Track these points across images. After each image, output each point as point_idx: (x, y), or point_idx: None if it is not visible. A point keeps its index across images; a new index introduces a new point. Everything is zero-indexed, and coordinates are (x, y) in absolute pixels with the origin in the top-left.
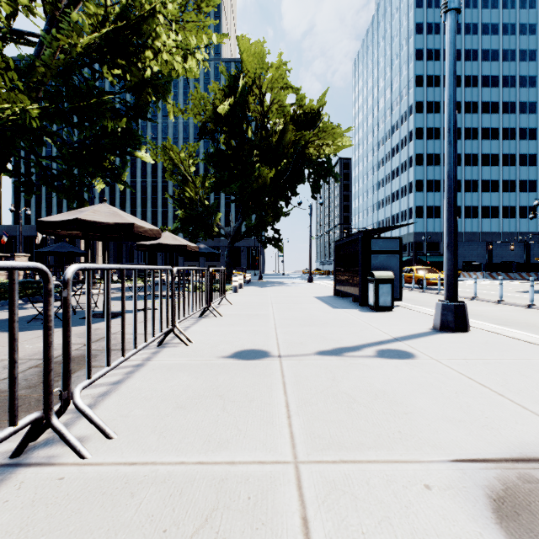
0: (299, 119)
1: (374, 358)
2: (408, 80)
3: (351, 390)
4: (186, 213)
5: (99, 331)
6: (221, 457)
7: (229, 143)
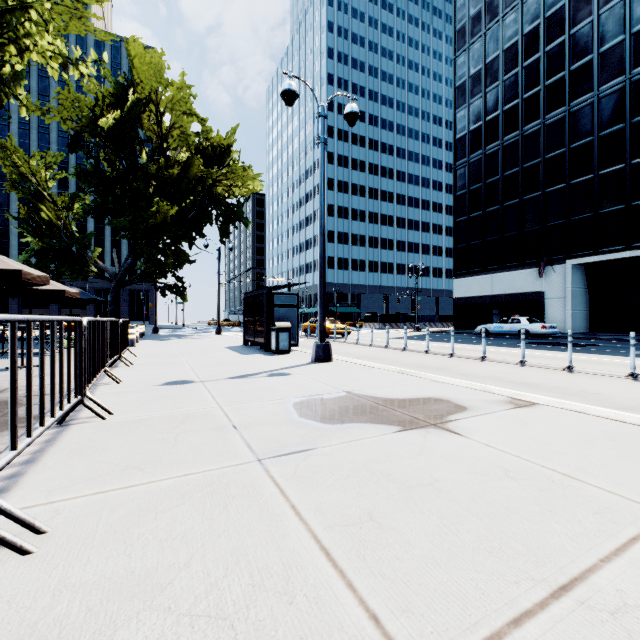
0: (206, 151)
1: (266, 377)
2: None
3: (249, 388)
4: (45, 244)
5: None
6: (183, 410)
7: (115, 164)
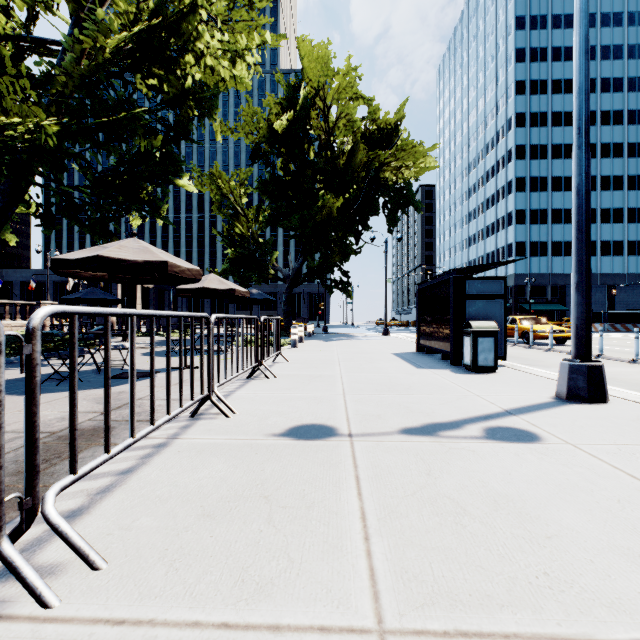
0: (372, 136)
1: (482, 440)
2: (506, 87)
3: (457, 492)
4: (236, 252)
5: (123, 395)
6: (260, 615)
7: (287, 167)
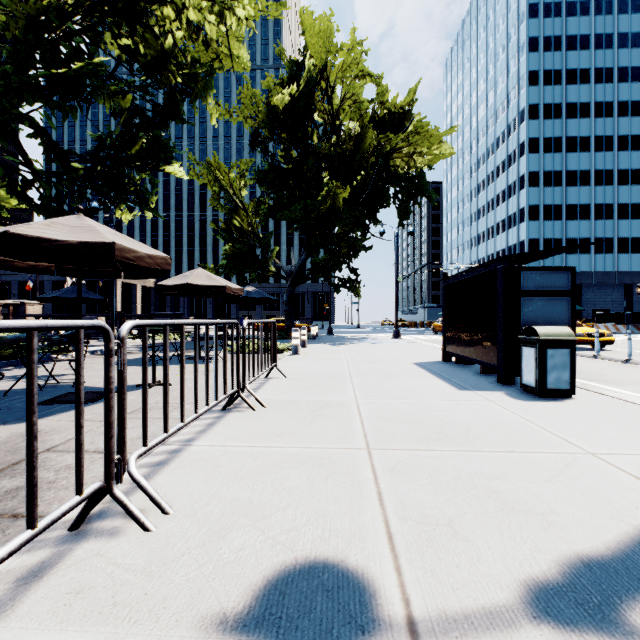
0: (381, 121)
1: None
2: (518, 78)
3: None
4: (234, 247)
5: None
6: None
7: (289, 153)
